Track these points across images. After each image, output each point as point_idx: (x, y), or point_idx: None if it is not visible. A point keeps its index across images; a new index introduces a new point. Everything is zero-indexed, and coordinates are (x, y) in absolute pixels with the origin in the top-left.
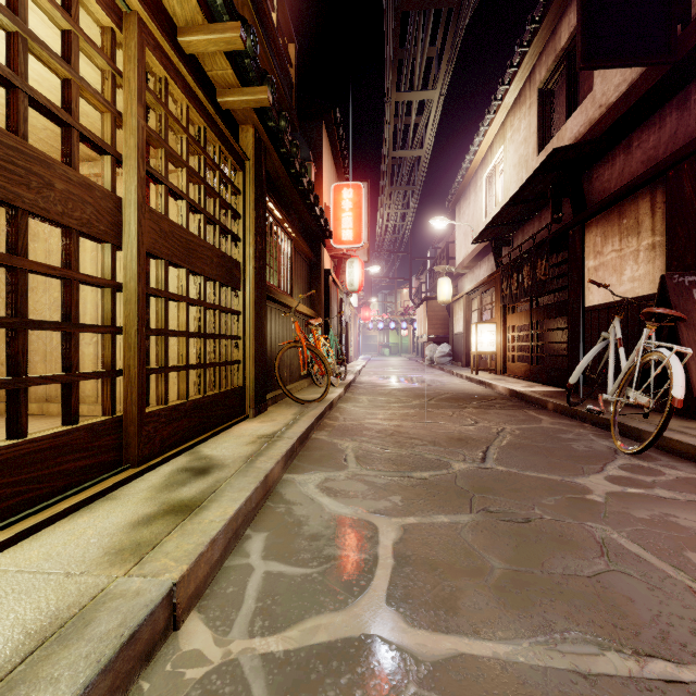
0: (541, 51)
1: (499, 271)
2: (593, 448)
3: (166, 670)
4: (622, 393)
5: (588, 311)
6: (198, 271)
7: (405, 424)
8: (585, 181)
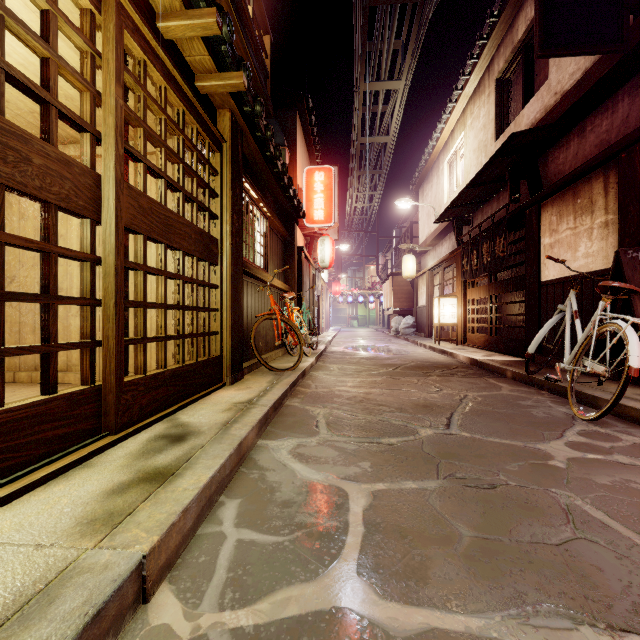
0: (499, 43)
1: (460, 248)
2: (551, 414)
3: None
4: (579, 362)
5: (544, 285)
6: (176, 246)
7: (373, 391)
8: (541, 163)
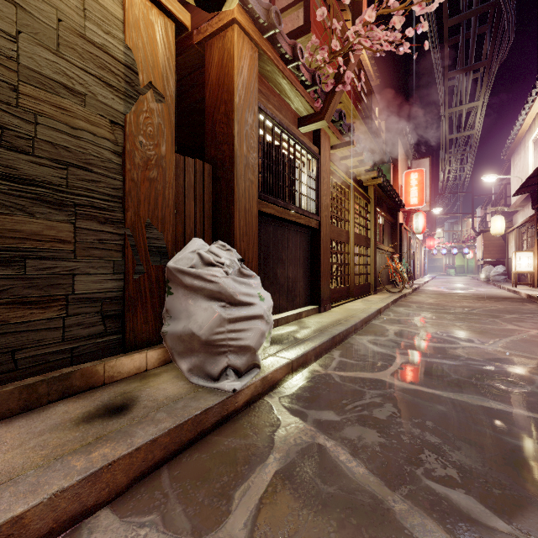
0: None
1: (535, 214)
2: (533, 312)
3: (381, 317)
4: None
5: None
6: (361, 245)
7: (442, 302)
8: None
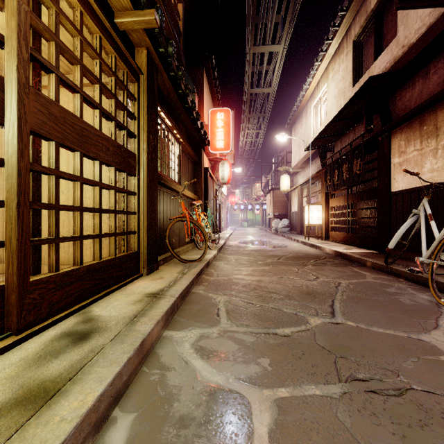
0: (355, 14)
1: (324, 169)
2: (417, 302)
3: None
4: (437, 257)
5: (394, 195)
6: (93, 156)
7: (263, 279)
8: (390, 102)
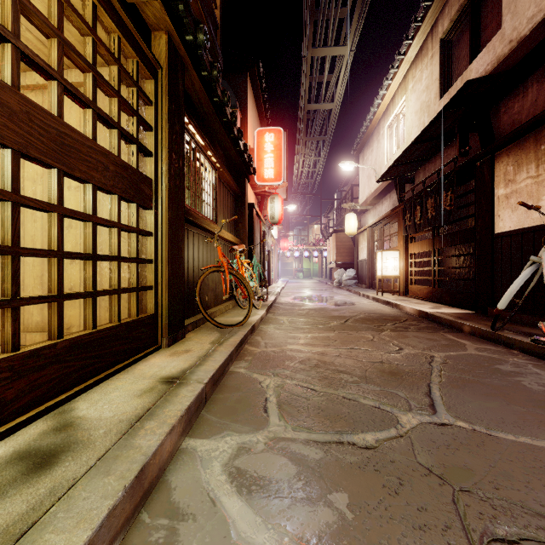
0: (443, 5)
1: (402, 205)
2: None
3: None
4: None
5: (498, 237)
6: (81, 176)
7: (328, 351)
8: (492, 116)
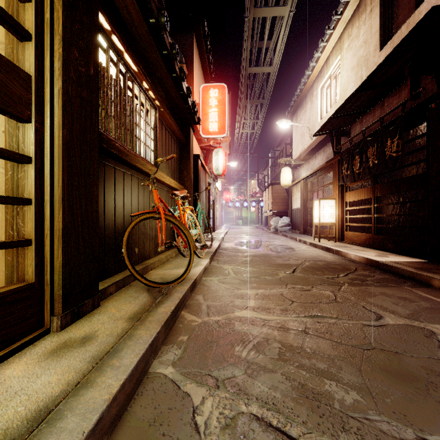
0: None
1: (338, 156)
2: None
3: None
4: None
5: None
6: None
7: (289, 323)
8: None
